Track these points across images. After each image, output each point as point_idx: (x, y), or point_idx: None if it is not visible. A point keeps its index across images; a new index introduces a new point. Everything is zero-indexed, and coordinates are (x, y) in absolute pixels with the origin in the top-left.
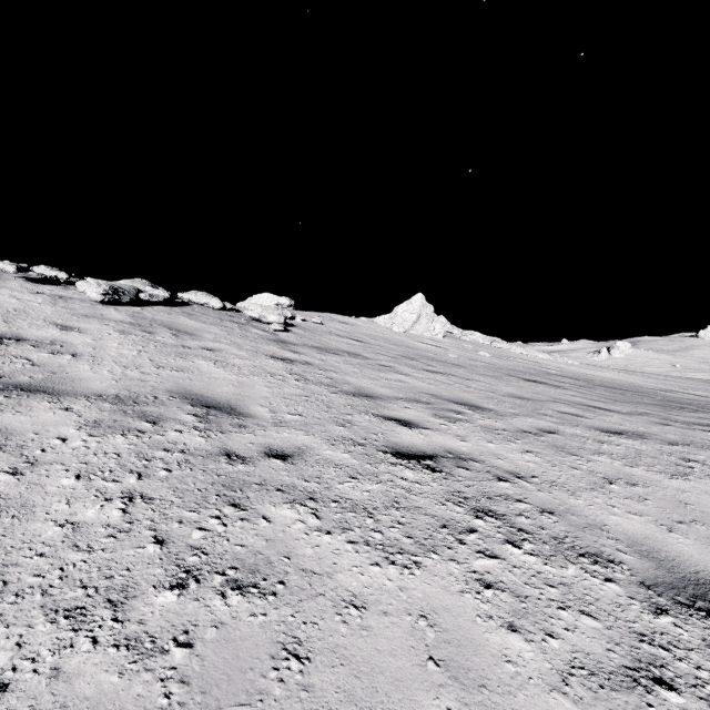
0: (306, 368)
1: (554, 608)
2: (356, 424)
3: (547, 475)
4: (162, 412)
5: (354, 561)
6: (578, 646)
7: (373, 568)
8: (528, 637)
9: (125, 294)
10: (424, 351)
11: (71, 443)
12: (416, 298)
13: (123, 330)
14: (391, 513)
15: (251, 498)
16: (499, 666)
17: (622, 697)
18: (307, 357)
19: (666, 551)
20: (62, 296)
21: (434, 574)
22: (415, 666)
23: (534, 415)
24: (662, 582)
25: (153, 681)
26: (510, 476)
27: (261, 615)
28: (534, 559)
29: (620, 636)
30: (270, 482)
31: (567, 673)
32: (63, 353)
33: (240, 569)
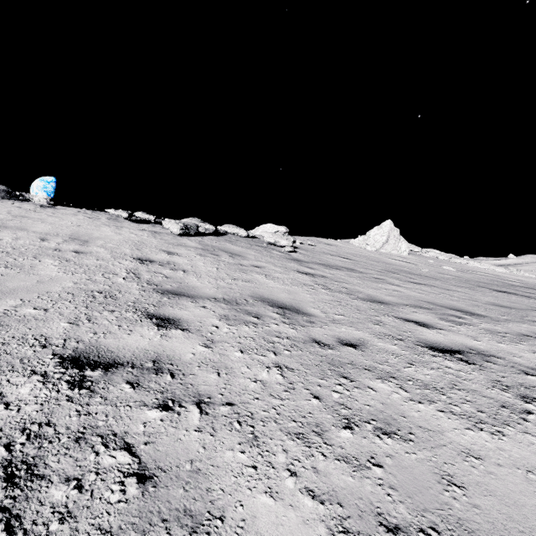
0: (325, 280)
1: None
2: (386, 323)
3: None
4: (257, 310)
5: (452, 425)
6: None
7: (469, 431)
8: None
9: (192, 229)
10: (399, 266)
11: (222, 329)
12: (385, 224)
13: (200, 253)
14: (455, 392)
15: (352, 373)
16: None
17: None
18: (320, 272)
19: None
20: (155, 231)
21: (518, 441)
22: None
23: (525, 321)
24: None
25: (374, 485)
26: (534, 371)
27: (412, 453)
28: None
29: None
30: (356, 363)
31: None
32: (178, 270)
33: (378, 421)
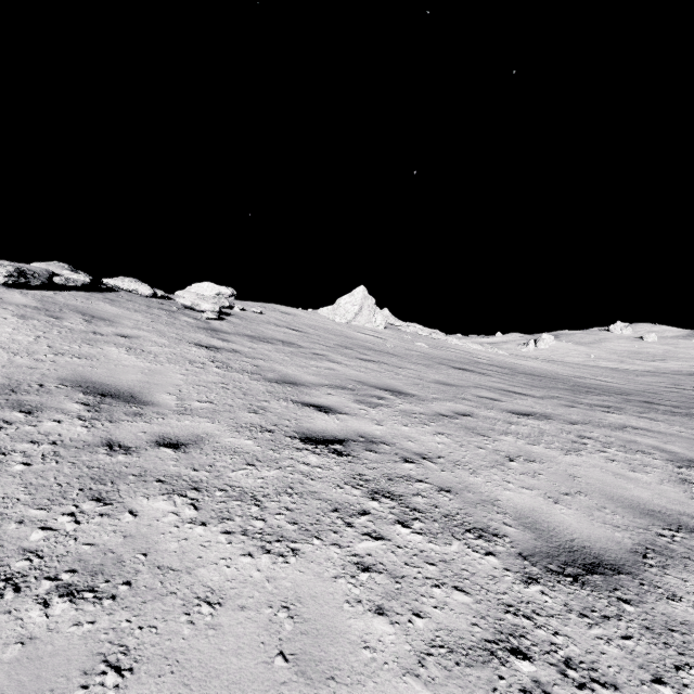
0: (232, 356)
1: (428, 586)
2: (271, 410)
3: (453, 455)
4: (44, 401)
5: (223, 553)
6: (444, 623)
7: (243, 559)
8: (394, 619)
9: (35, 277)
10: (362, 341)
11: None
12: (358, 291)
13: (24, 314)
14: (281, 499)
15: (122, 491)
16: (356, 653)
17: (476, 672)
18: (237, 345)
19: (548, 522)
20: None
21: (311, 560)
22: (260, 664)
23: (454, 399)
24: (539, 552)
25: None
26: (417, 457)
27: (87, 623)
28: (420, 538)
29: (488, 609)
30: (151, 472)
31: (425, 654)
32: None
33: (79, 572)
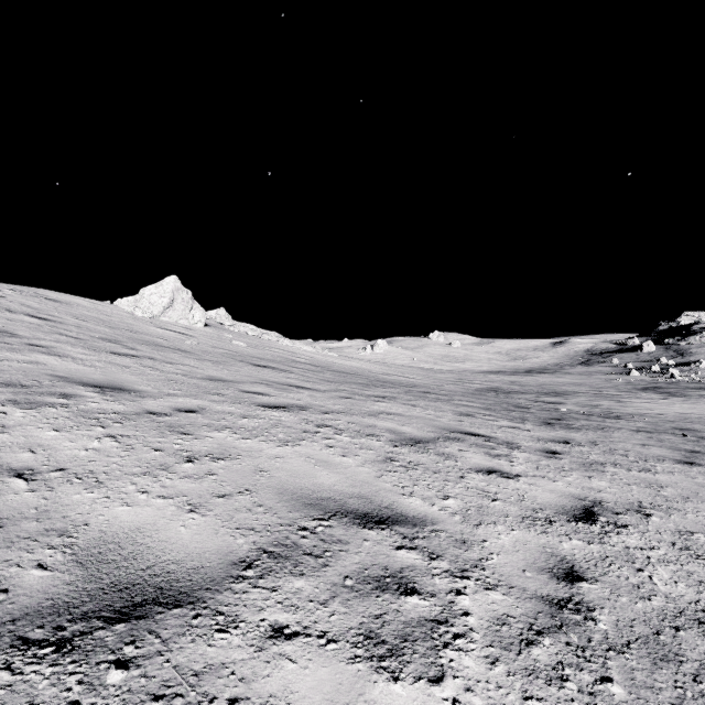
0: None
1: None
2: None
3: (91, 464)
4: None
5: None
6: None
7: None
8: None
9: None
10: (153, 336)
11: None
12: (168, 281)
13: None
14: None
15: None
16: None
17: None
18: None
19: (140, 545)
20: None
21: None
22: None
23: (198, 395)
24: (45, 608)
25: None
26: (4, 475)
27: None
28: None
29: None
30: None
31: None
32: None
33: None
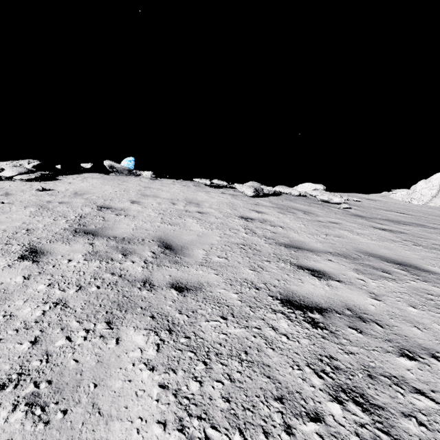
0: (408, 236)
1: None
2: None
3: None
4: (378, 265)
5: None
6: None
7: None
8: None
9: (259, 191)
10: None
11: (369, 283)
12: (435, 177)
13: (279, 211)
14: None
15: None
16: None
17: None
18: (393, 227)
19: None
20: (232, 194)
21: None
22: None
23: None
24: None
25: None
26: None
27: None
28: None
29: None
30: None
31: None
32: (276, 226)
33: None
